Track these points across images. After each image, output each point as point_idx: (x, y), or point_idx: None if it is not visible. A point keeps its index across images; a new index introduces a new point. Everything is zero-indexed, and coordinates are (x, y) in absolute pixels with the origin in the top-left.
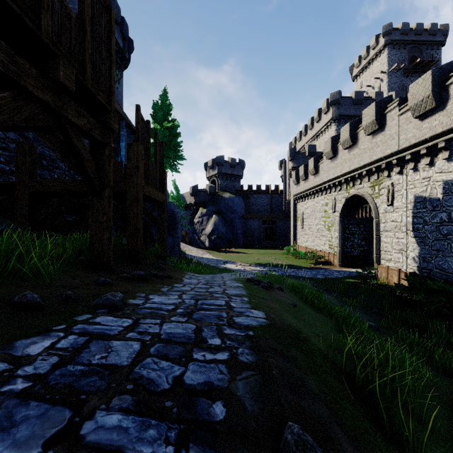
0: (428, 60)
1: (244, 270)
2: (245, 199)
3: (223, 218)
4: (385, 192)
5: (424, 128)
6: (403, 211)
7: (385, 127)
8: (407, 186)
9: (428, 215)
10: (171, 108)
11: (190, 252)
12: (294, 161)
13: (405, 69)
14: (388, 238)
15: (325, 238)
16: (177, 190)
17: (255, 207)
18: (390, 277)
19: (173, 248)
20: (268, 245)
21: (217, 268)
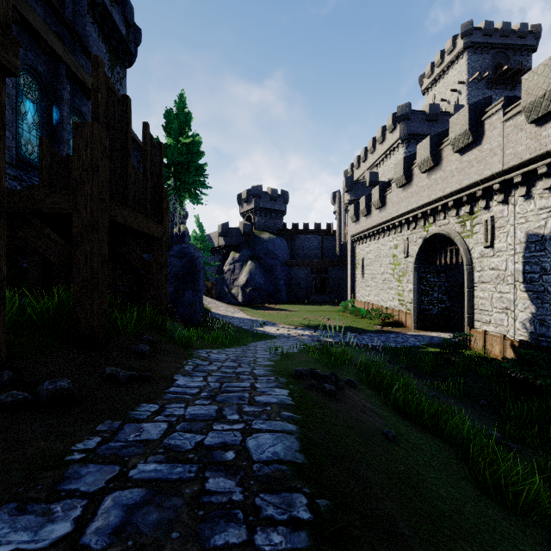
0: (517, 68)
1: (288, 336)
2: (289, 241)
3: (261, 265)
4: (481, 230)
5: (544, 137)
6: (509, 255)
7: (482, 140)
8: (515, 220)
9: (548, 260)
10: (191, 118)
11: (216, 309)
12: (352, 192)
13: (488, 78)
14: (486, 293)
15: (395, 292)
16: (201, 229)
17: (302, 251)
18: (489, 345)
19: (193, 305)
20: (319, 299)
21: (252, 333)
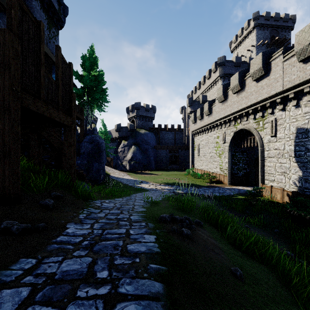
0: (283, 38)
1: (156, 189)
2: (156, 134)
3: (140, 148)
4: (269, 126)
5: (308, 69)
6: (286, 140)
7: (270, 73)
8: (289, 120)
9: None
10: (97, 59)
11: (113, 174)
12: (192, 106)
13: (267, 44)
14: (272, 163)
15: (217, 163)
16: (104, 127)
17: (163, 140)
18: (274, 194)
19: (98, 171)
20: (173, 168)
21: (134, 188)
